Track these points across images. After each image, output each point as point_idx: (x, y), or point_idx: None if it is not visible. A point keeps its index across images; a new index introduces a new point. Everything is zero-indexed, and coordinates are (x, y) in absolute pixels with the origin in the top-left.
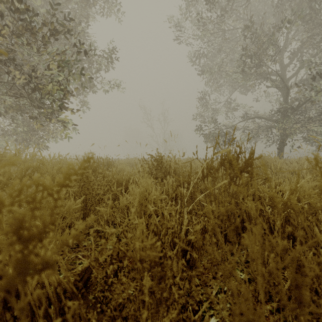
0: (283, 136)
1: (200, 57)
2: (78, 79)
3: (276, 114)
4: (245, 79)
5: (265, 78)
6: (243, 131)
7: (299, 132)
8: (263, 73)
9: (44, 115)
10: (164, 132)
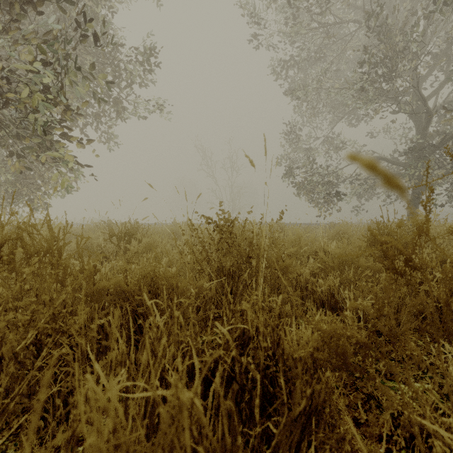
0: (416, 188)
1: (288, 67)
2: (86, 88)
3: (407, 154)
4: (359, 99)
5: (389, 98)
6: (351, 182)
7: (440, 183)
8: (385, 92)
9: (33, 151)
10: (231, 185)
